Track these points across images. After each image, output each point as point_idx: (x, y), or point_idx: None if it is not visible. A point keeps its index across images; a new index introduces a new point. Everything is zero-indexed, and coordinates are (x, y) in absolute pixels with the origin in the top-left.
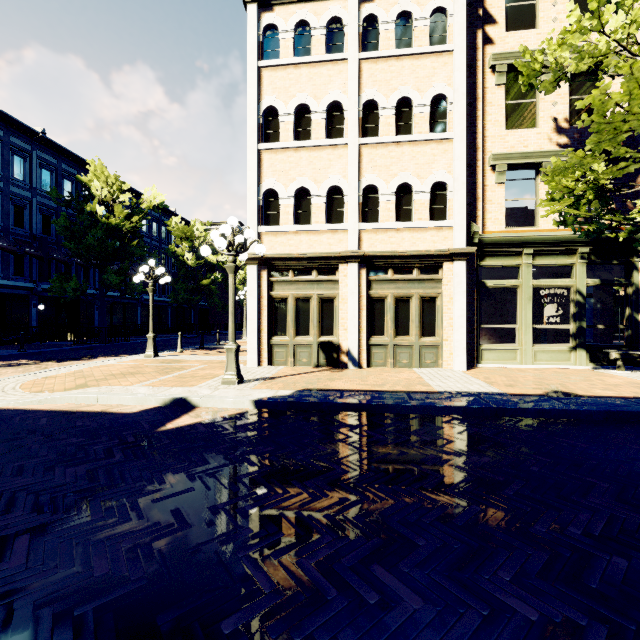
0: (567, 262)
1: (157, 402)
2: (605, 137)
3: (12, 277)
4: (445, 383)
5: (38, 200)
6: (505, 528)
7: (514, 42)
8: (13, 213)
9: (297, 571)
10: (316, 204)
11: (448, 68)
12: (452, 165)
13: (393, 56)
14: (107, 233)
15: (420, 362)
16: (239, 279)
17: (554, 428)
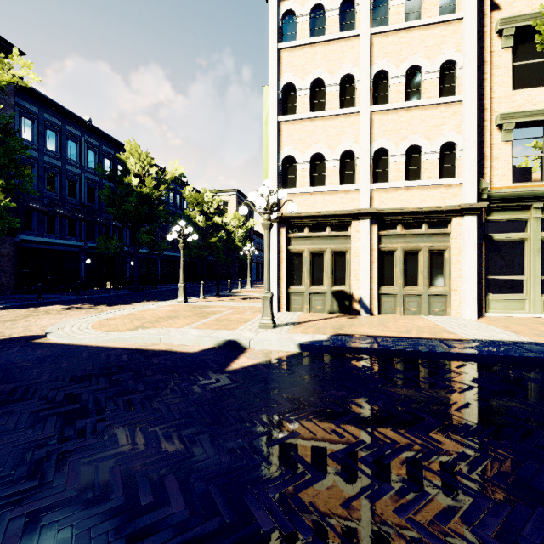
0: None
1: (211, 343)
2: None
3: (67, 237)
4: (468, 331)
5: (86, 175)
6: None
7: (522, 6)
8: (68, 186)
9: None
10: (330, 167)
11: (457, 35)
12: (461, 126)
13: (403, 29)
14: (140, 200)
15: (428, 310)
16: (238, 237)
17: None
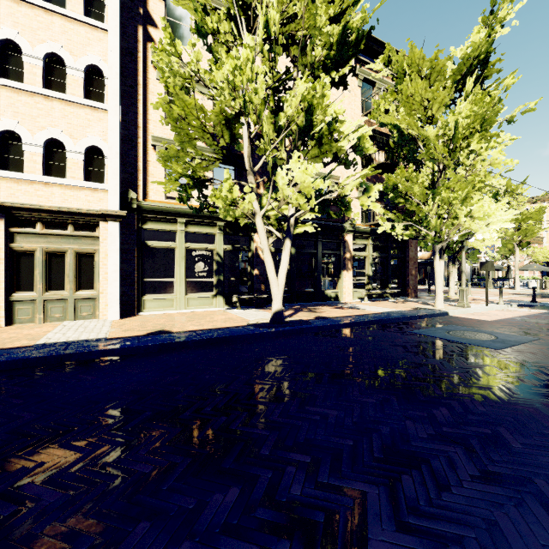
0: (211, 231)
1: None
2: (184, 139)
3: None
4: (64, 334)
5: None
6: None
7: None
8: None
9: None
10: None
11: (104, 45)
12: (108, 134)
13: (40, 6)
14: None
15: (76, 315)
16: None
17: (98, 365)
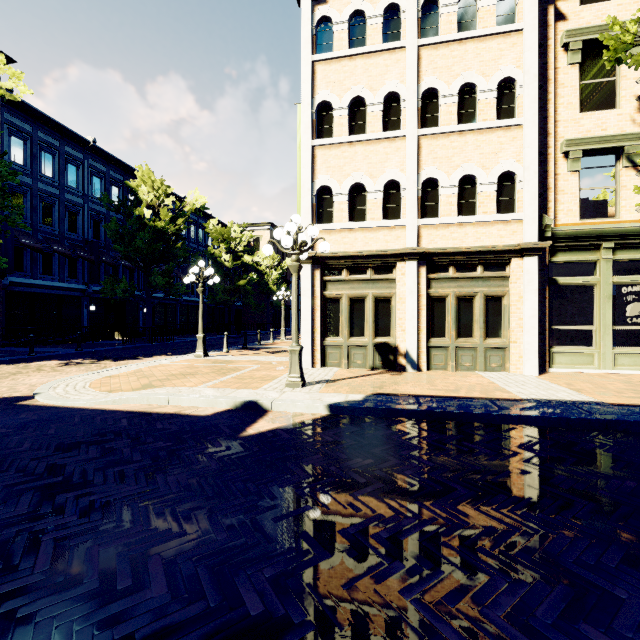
0: None
1: (227, 405)
2: None
3: (67, 280)
4: (525, 389)
5: (89, 206)
6: None
7: (590, 16)
8: (68, 219)
9: (487, 625)
10: (372, 200)
11: (517, 49)
12: (521, 153)
13: (455, 40)
14: (154, 236)
15: (484, 365)
16: (272, 279)
17: None
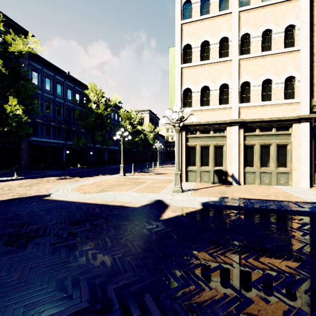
0: None
1: (146, 201)
2: None
3: (56, 138)
4: (308, 196)
5: (66, 103)
6: None
7: None
8: (57, 110)
9: None
10: (213, 94)
11: (296, 8)
12: (299, 66)
13: (260, 7)
14: (96, 117)
15: (276, 182)
16: (150, 138)
17: None
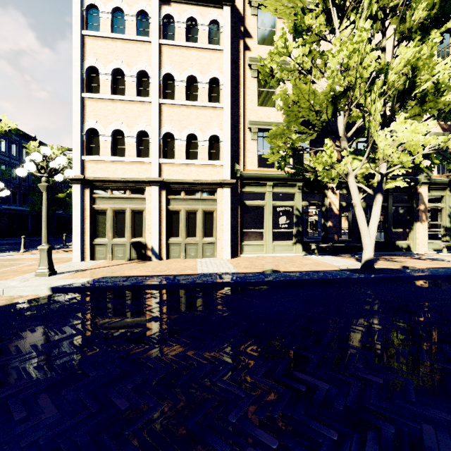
0: (291, 191)
1: None
2: (292, 119)
3: None
4: (208, 268)
5: None
6: (159, 357)
7: (262, 52)
8: None
9: None
10: (128, 142)
11: (220, 61)
12: (223, 125)
13: (184, 46)
14: None
15: (203, 254)
16: None
17: (250, 292)
